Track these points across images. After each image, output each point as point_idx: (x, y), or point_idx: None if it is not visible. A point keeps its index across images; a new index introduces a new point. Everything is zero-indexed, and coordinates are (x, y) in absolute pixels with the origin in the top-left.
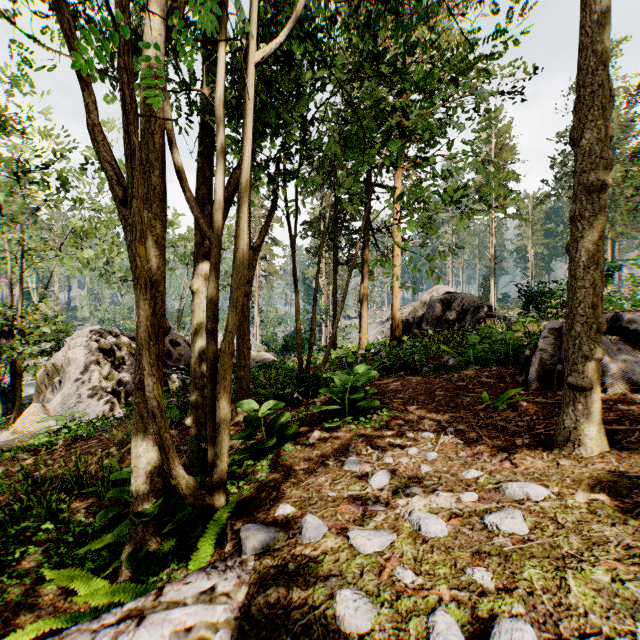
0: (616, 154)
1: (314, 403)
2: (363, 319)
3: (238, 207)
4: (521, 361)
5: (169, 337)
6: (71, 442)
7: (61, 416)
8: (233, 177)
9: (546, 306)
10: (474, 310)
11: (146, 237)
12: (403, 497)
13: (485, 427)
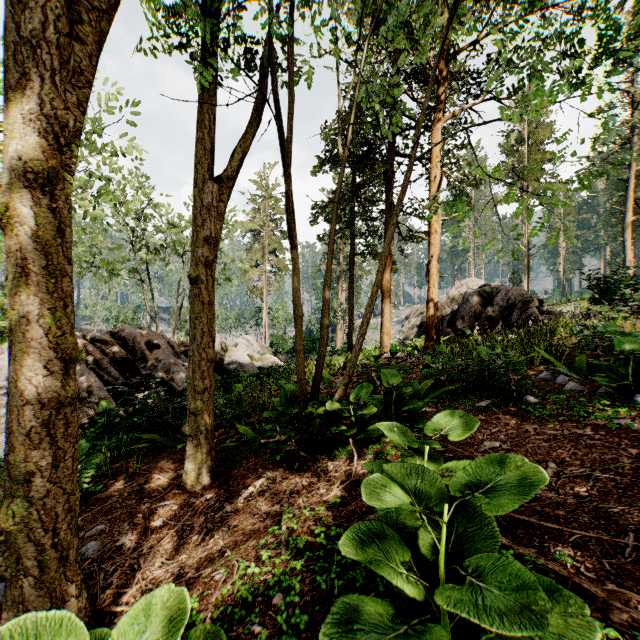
0: None
1: (326, 476)
2: (385, 316)
3: None
4: None
5: (146, 337)
6: None
7: None
8: None
9: None
10: (522, 305)
11: None
12: None
13: None
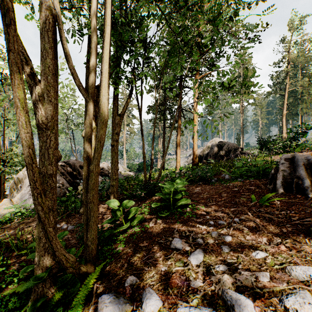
0: (303, 73)
1: (153, 199)
2: (178, 155)
3: (101, 74)
4: (269, 176)
5: (79, 164)
6: (21, 220)
7: (18, 205)
8: None
9: (272, 148)
10: (234, 150)
11: (44, 97)
12: (215, 274)
13: (258, 218)
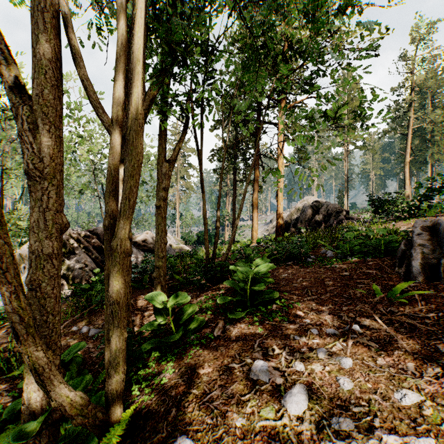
0: (434, 103)
1: (219, 289)
2: (254, 220)
3: (130, 81)
4: (397, 254)
5: None
6: None
7: None
8: (148, 94)
9: (393, 210)
10: (336, 214)
11: (37, 125)
12: (333, 438)
13: (390, 324)
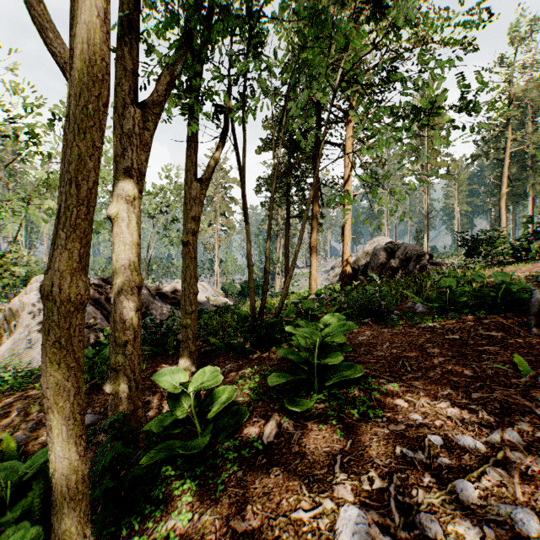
0: (535, 121)
1: (269, 357)
2: (313, 266)
3: None
4: (528, 309)
5: None
6: None
7: (1, 364)
8: (165, 72)
9: (494, 252)
10: (417, 258)
11: None
12: None
13: None
